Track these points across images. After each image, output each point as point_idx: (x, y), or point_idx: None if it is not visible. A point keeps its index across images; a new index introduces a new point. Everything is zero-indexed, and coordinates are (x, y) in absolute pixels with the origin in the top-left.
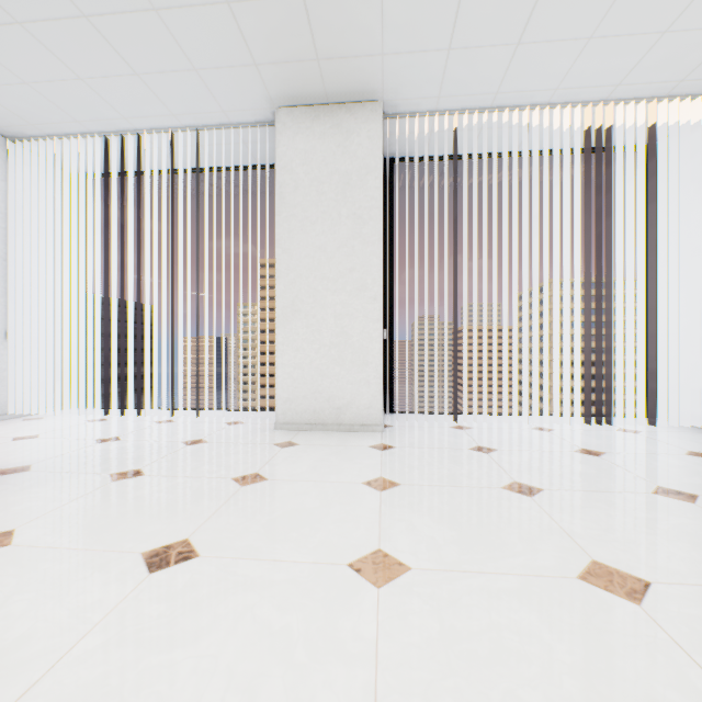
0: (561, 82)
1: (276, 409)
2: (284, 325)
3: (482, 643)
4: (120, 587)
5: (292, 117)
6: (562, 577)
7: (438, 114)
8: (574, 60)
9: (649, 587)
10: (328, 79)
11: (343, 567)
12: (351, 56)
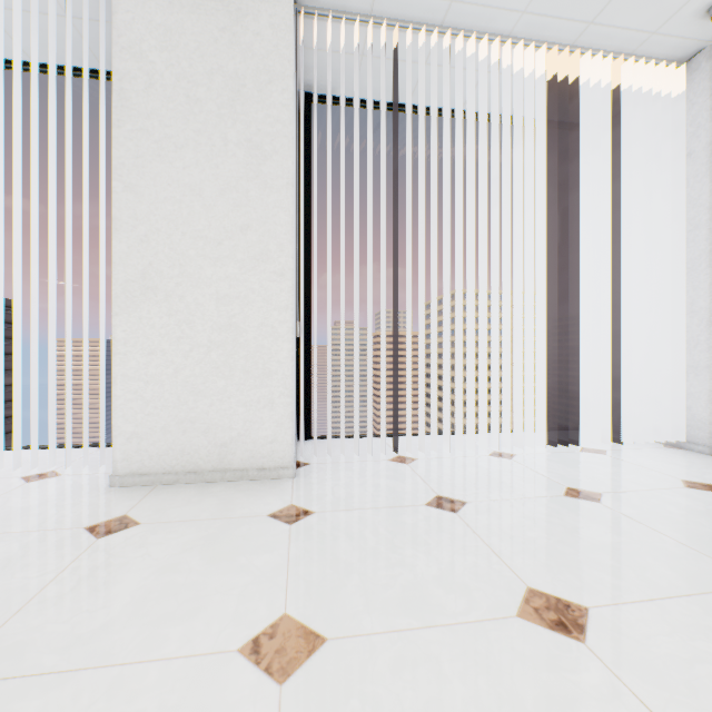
0: (531, 1)
1: (113, 452)
2: (128, 310)
3: None
4: None
5: None
6: None
7: (373, 21)
8: None
9: None
10: None
11: None
12: None
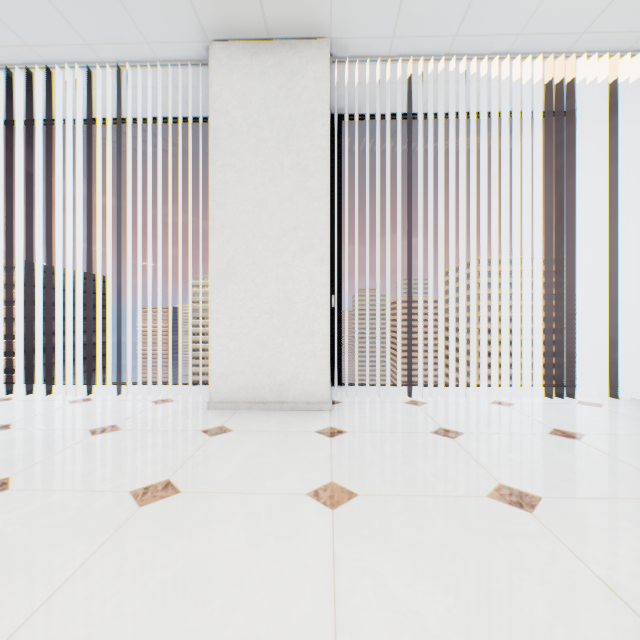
0: (525, 25)
1: (210, 386)
2: (219, 289)
3: None
4: None
5: (227, 53)
6: None
7: (391, 60)
8: None
9: None
10: (268, 4)
11: None
12: None
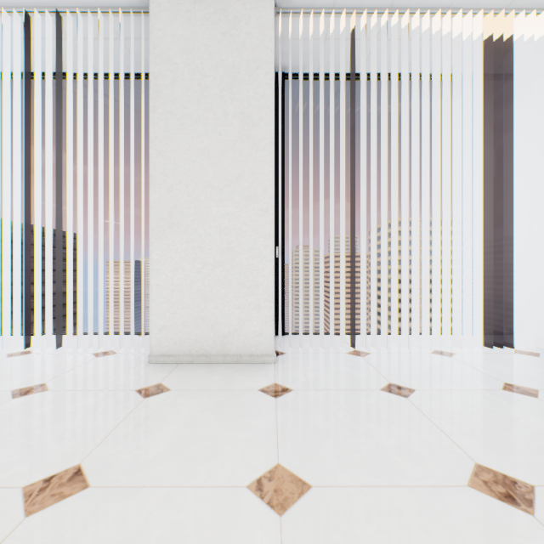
0: None
1: (151, 339)
2: (160, 240)
3: None
4: None
5: None
6: None
7: (334, 12)
8: None
9: None
10: None
11: None
12: None
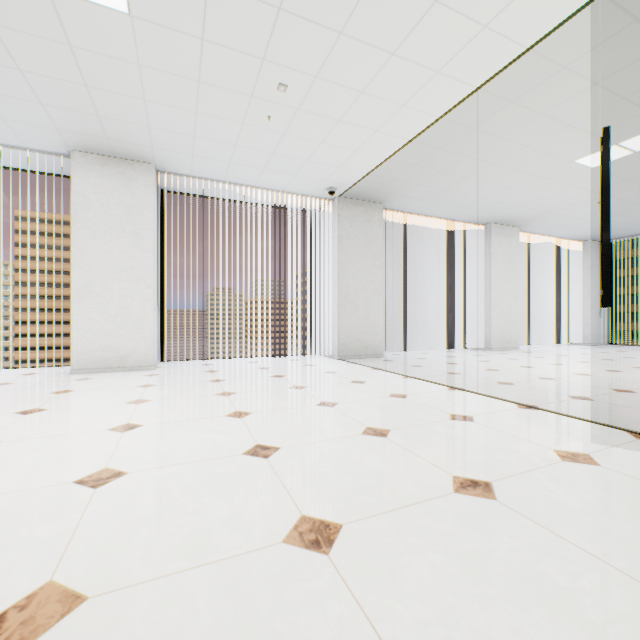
0: (258, 180)
1: (72, 360)
2: (79, 301)
3: (171, 406)
4: (13, 418)
5: (86, 159)
6: (209, 395)
7: (193, 178)
8: (261, 174)
9: (236, 393)
10: (115, 148)
11: (123, 403)
12: (132, 143)
